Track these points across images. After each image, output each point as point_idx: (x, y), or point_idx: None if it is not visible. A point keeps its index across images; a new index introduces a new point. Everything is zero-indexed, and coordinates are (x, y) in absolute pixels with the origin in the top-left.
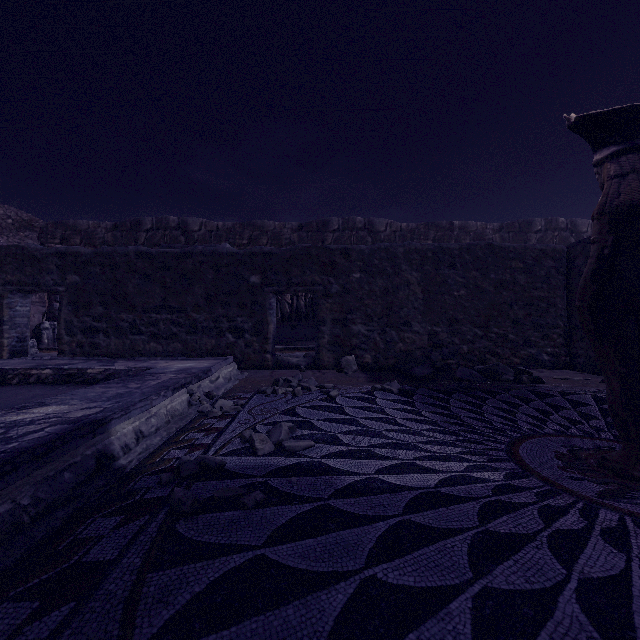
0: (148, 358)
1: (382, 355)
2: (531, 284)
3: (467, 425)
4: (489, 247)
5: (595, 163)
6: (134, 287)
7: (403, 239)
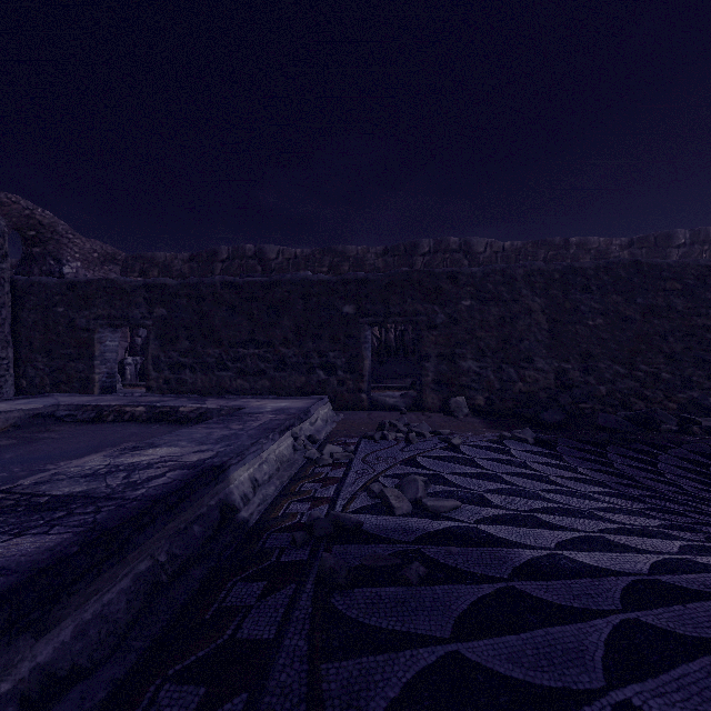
0: (238, 396)
1: (497, 396)
2: (692, 310)
3: (649, 489)
4: (635, 265)
5: None
6: (220, 320)
7: (506, 261)
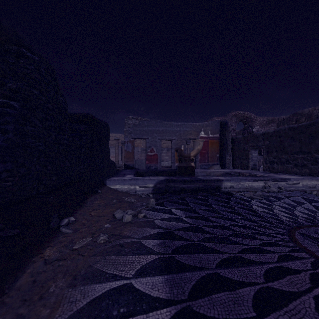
0: (282, 174)
1: None
2: None
3: None
4: None
5: None
6: (287, 143)
7: None
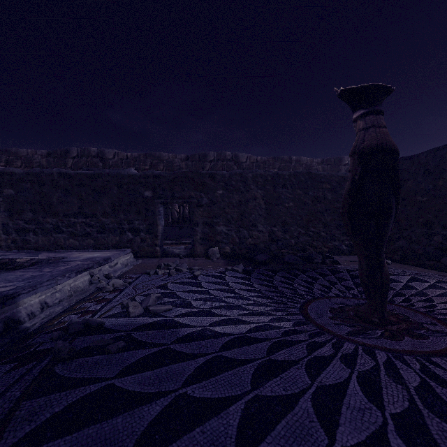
0: (66, 250)
1: (237, 247)
2: (335, 199)
3: (280, 292)
4: (308, 174)
5: (353, 120)
6: (57, 198)
7: (258, 168)
